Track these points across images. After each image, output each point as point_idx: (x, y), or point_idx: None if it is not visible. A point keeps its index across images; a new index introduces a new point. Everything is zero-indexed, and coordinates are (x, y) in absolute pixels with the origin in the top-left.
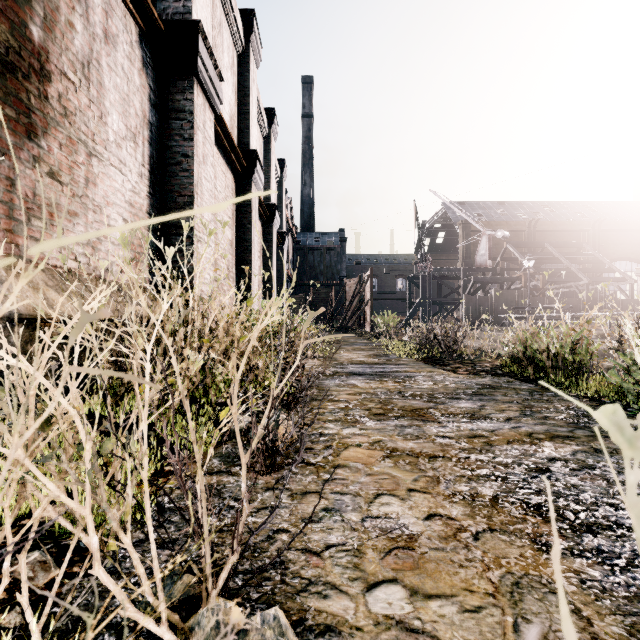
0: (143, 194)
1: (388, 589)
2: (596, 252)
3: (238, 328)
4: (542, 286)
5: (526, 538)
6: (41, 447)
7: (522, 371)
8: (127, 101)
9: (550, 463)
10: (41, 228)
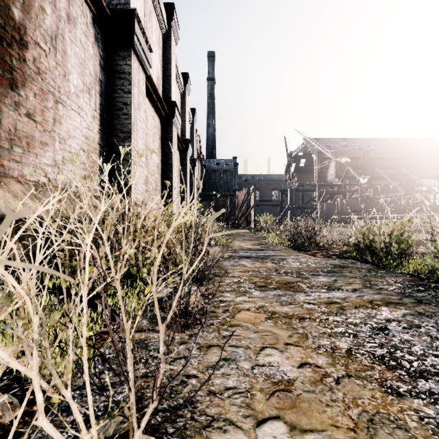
0: (95, 130)
1: (273, 425)
2: (410, 173)
3: (162, 225)
4: (373, 196)
5: (375, 382)
6: (1, 319)
7: (361, 255)
8: (84, 65)
9: (387, 323)
10: (20, 153)
